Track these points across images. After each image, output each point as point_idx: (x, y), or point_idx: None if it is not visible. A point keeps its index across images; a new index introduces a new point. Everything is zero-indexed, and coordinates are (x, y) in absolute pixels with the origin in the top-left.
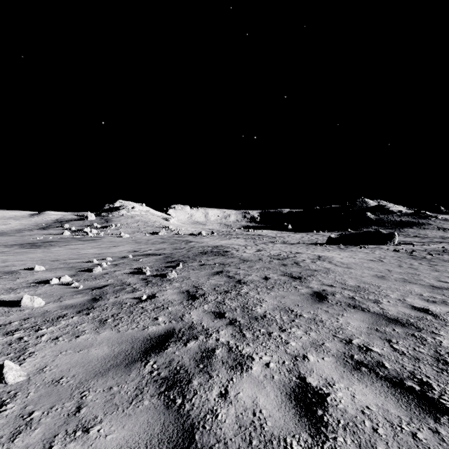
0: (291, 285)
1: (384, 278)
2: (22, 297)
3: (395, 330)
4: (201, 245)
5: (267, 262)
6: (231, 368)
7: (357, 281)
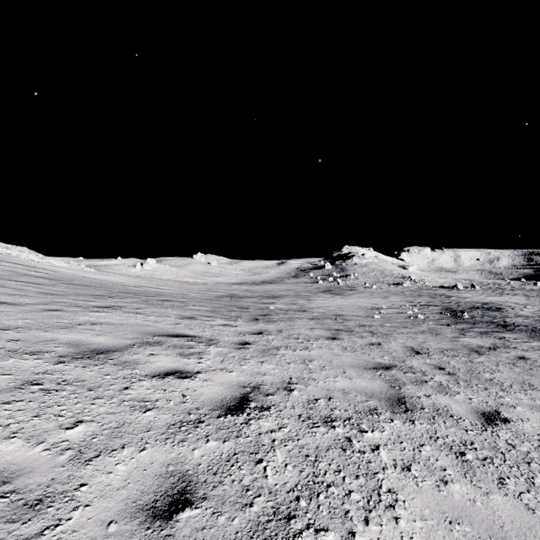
0: None
1: None
2: (417, 315)
3: None
4: (466, 301)
5: None
6: (509, 333)
7: None
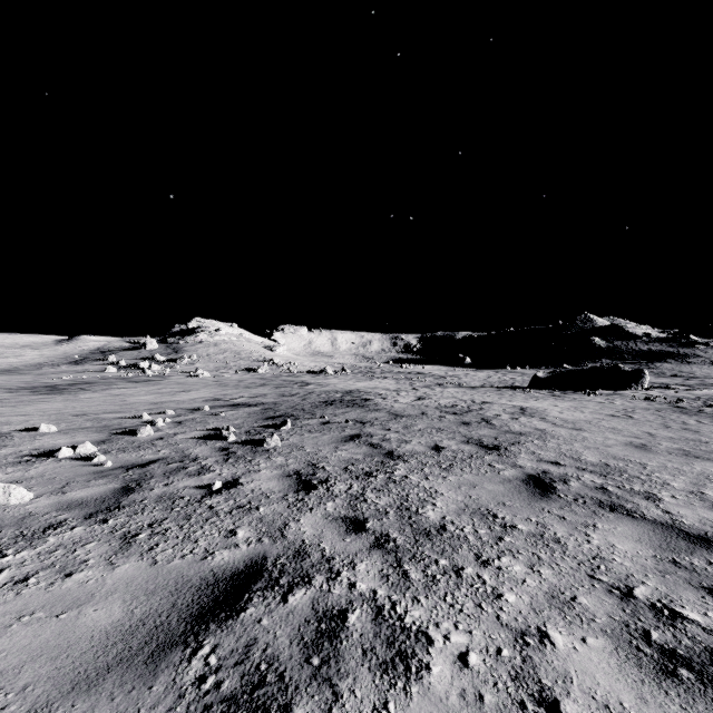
0: (484, 461)
1: (647, 449)
2: None
3: (712, 563)
4: (325, 390)
5: (436, 419)
6: (383, 669)
7: (601, 455)
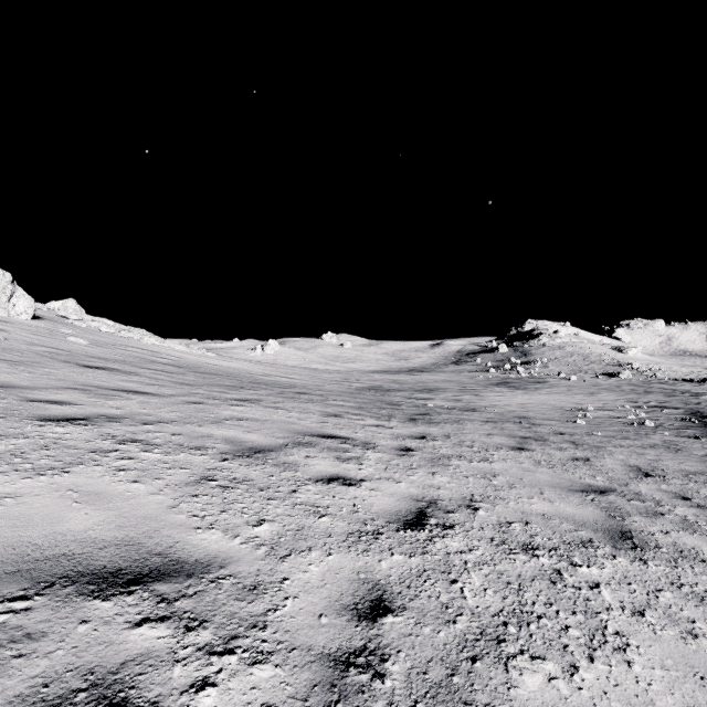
0: None
1: None
2: (644, 421)
3: None
4: None
5: None
6: None
7: None
